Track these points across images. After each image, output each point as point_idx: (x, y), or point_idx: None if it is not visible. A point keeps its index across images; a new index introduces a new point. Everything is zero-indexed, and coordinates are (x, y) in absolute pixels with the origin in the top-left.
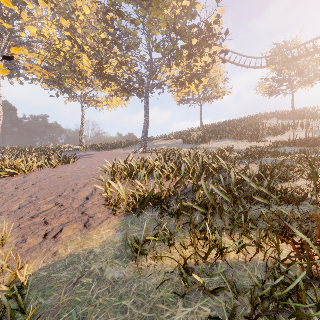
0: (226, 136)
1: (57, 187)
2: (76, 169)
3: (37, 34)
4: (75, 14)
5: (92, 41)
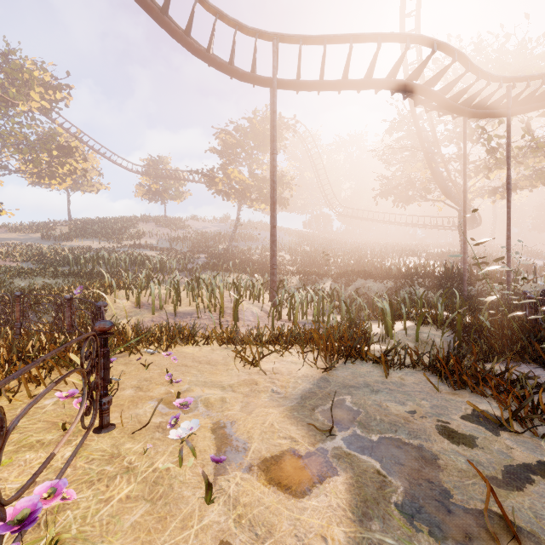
0: (93, 236)
1: None
2: None
3: None
4: None
5: None
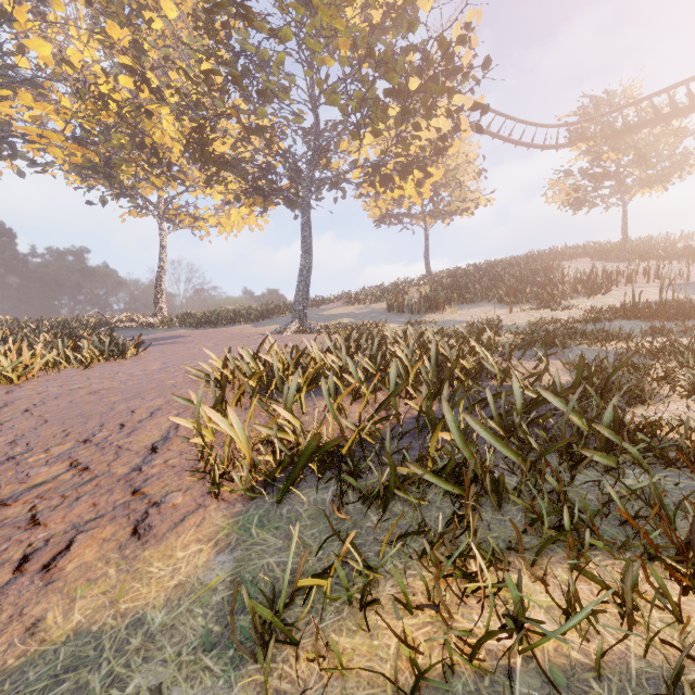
0: (482, 296)
1: (83, 418)
2: (138, 371)
3: (54, 61)
4: (143, 17)
5: (183, 81)
